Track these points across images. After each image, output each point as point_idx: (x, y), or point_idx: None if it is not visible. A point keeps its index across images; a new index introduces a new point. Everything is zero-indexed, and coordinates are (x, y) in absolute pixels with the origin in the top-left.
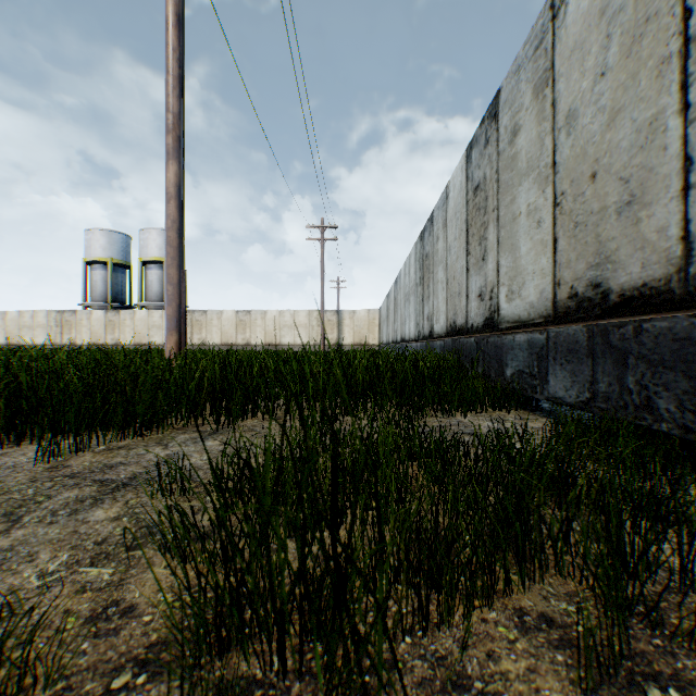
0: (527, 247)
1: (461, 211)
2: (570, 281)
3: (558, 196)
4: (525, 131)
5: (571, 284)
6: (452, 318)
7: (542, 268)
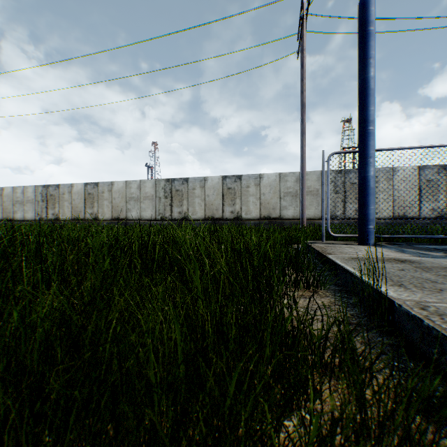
0: None
1: None
2: (6, 217)
3: (4, 208)
4: None
5: (6, 217)
6: None
7: (2, 215)
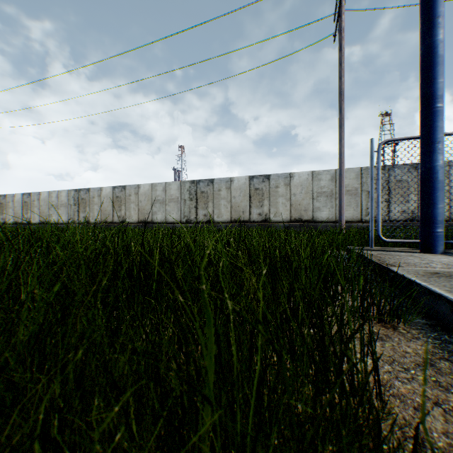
0: (37, 215)
1: (21, 202)
2: (42, 220)
3: (41, 212)
4: (37, 202)
5: (42, 221)
6: (18, 221)
7: (39, 218)
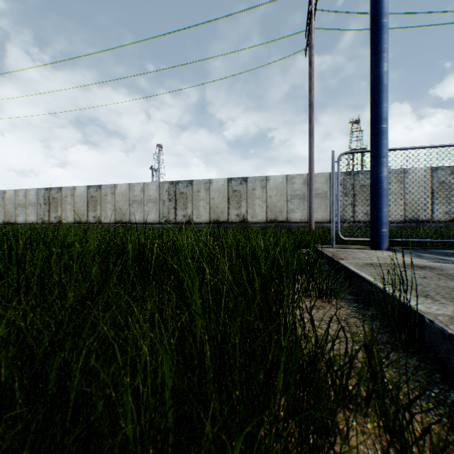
0: (2, 215)
1: None
2: (8, 220)
3: (6, 211)
4: (1, 201)
5: (8, 221)
6: None
7: (4, 218)
